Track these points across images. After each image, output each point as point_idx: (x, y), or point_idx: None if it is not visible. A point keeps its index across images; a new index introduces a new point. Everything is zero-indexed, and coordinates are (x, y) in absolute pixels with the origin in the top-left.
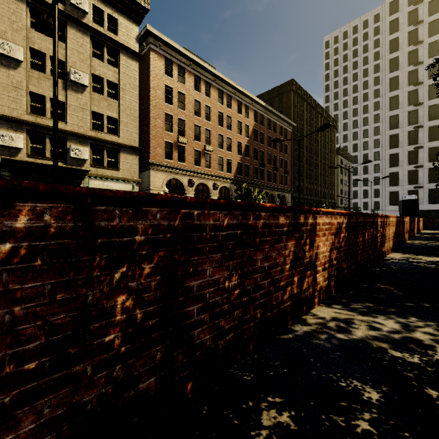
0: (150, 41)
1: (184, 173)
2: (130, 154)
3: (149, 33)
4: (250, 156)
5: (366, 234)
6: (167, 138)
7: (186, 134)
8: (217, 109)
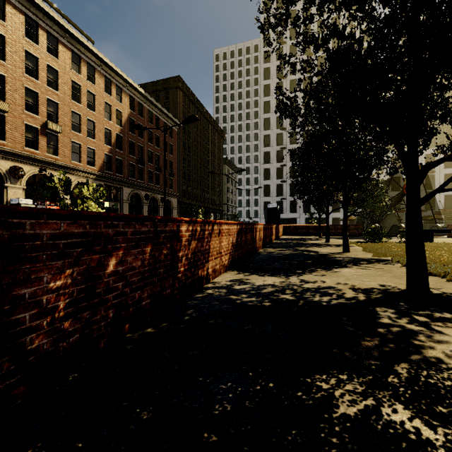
0: None
1: (2, 155)
2: None
3: None
4: (123, 150)
5: (112, 261)
6: None
7: (7, 98)
8: (70, 77)
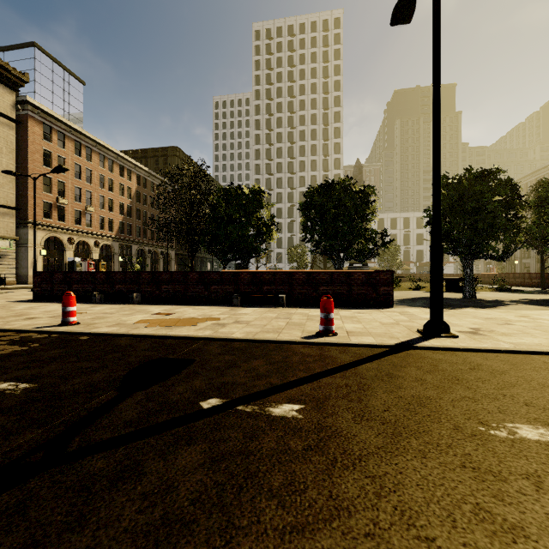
0: (28, 108)
1: (64, 231)
2: (7, 213)
3: (28, 102)
4: (132, 216)
5: None
6: (46, 199)
7: (66, 195)
8: (98, 172)
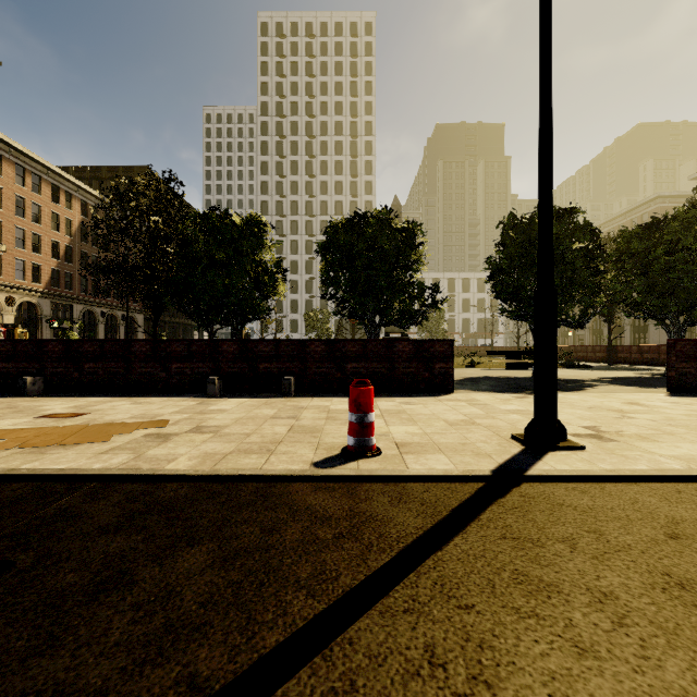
0: None
1: None
2: None
3: None
4: (74, 262)
5: None
6: None
7: None
8: (14, 192)
